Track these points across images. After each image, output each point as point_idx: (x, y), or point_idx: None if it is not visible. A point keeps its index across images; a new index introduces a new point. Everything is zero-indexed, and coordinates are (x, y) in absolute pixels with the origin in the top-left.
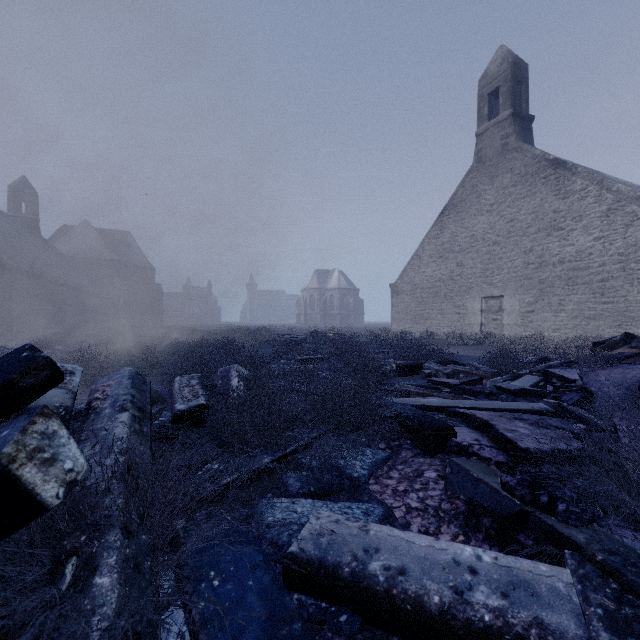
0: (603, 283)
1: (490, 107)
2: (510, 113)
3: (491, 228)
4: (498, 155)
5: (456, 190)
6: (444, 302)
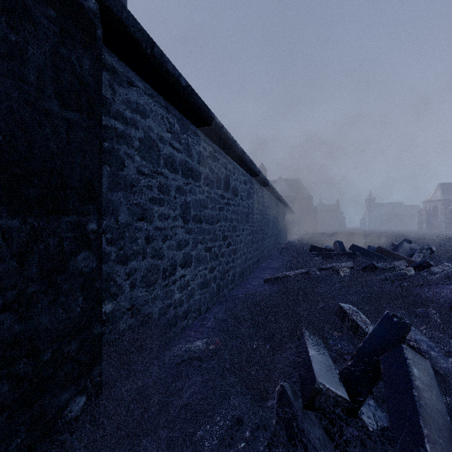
0: None
1: None
2: None
3: None
4: None
5: None
6: None
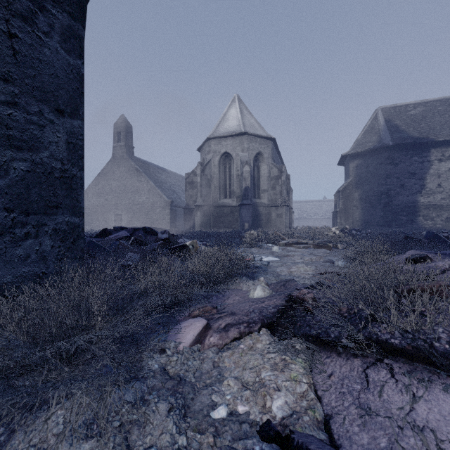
0: (148, 212)
1: (118, 137)
2: (125, 144)
3: (118, 187)
4: (121, 159)
5: (105, 167)
6: (99, 216)
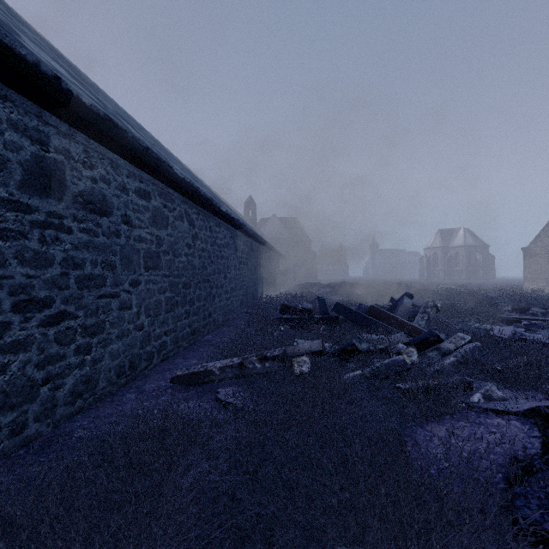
0: None
1: None
2: None
3: None
4: None
5: None
6: None
